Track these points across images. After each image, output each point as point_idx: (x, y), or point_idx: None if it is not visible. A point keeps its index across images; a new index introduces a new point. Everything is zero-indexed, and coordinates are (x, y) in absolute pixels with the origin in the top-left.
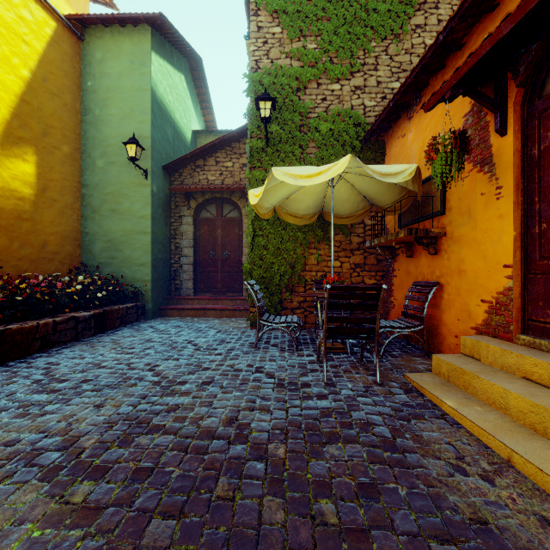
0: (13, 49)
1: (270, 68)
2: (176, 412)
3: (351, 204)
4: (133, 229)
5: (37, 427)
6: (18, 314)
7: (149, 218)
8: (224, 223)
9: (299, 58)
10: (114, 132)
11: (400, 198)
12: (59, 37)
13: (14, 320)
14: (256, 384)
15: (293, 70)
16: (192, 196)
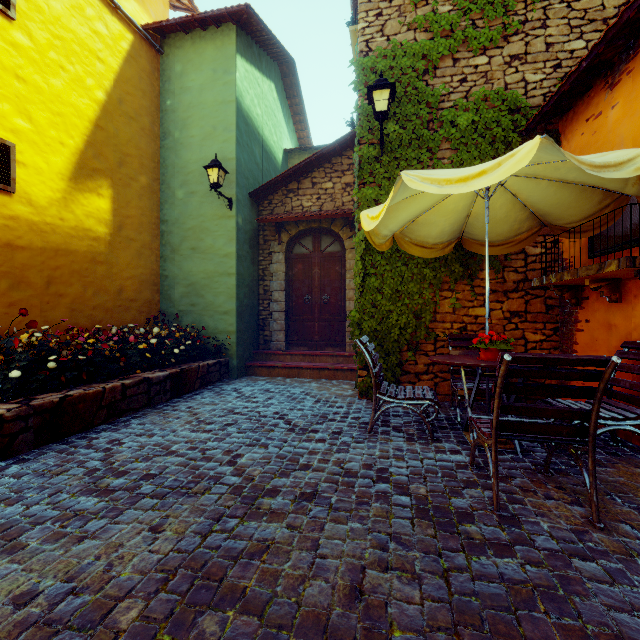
0: (87, 68)
1: (385, 48)
2: (263, 557)
3: (509, 224)
4: (216, 271)
5: (66, 566)
6: (83, 375)
7: (233, 257)
8: (322, 260)
9: (426, 29)
10: (195, 157)
11: (599, 209)
12: (136, 51)
13: (80, 383)
14: (382, 506)
15: (418, 46)
16: (284, 228)
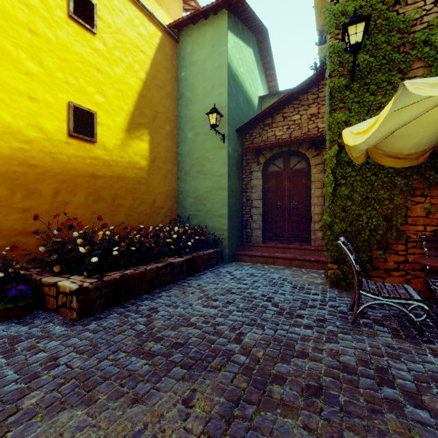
0: (135, 59)
1: None
2: None
3: None
4: (213, 186)
5: (123, 430)
6: (133, 260)
7: (225, 176)
8: (291, 175)
9: None
10: (200, 108)
11: None
12: (163, 43)
13: (131, 264)
14: (400, 420)
15: None
16: (261, 153)
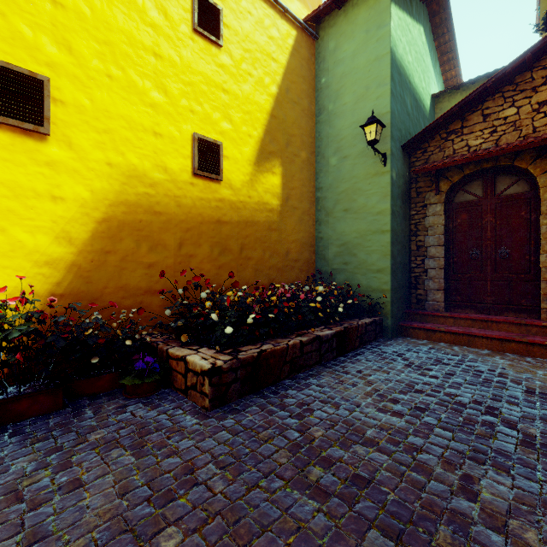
0: (265, 70)
1: None
2: None
3: None
4: (368, 229)
5: None
6: (270, 330)
7: (387, 213)
8: (498, 206)
9: None
10: (347, 122)
11: None
12: (298, 44)
13: (267, 335)
14: None
15: None
16: (442, 175)
